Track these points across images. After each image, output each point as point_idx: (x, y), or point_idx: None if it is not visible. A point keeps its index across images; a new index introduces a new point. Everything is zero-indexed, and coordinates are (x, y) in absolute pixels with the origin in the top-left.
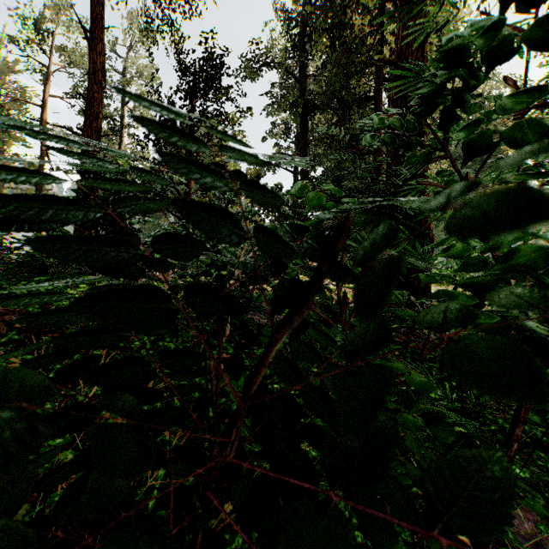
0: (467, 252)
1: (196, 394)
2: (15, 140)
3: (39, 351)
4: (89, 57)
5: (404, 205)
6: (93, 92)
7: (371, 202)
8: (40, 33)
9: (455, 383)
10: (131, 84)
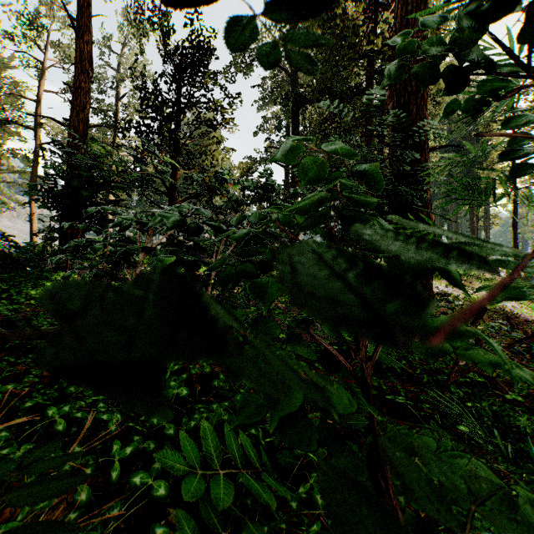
0: None
1: (151, 444)
2: (11, 134)
3: None
4: (76, 46)
5: None
6: (79, 81)
7: None
8: (34, 28)
9: (479, 405)
10: (125, 79)
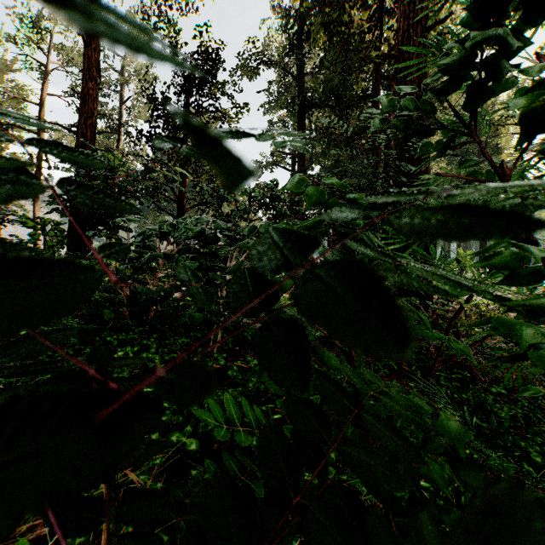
0: (515, 262)
1: (180, 417)
2: (13, 138)
3: (11, 363)
4: (84, 53)
5: (451, 199)
6: (87, 88)
7: (418, 192)
8: (38, 31)
9: (465, 396)
10: (129, 82)
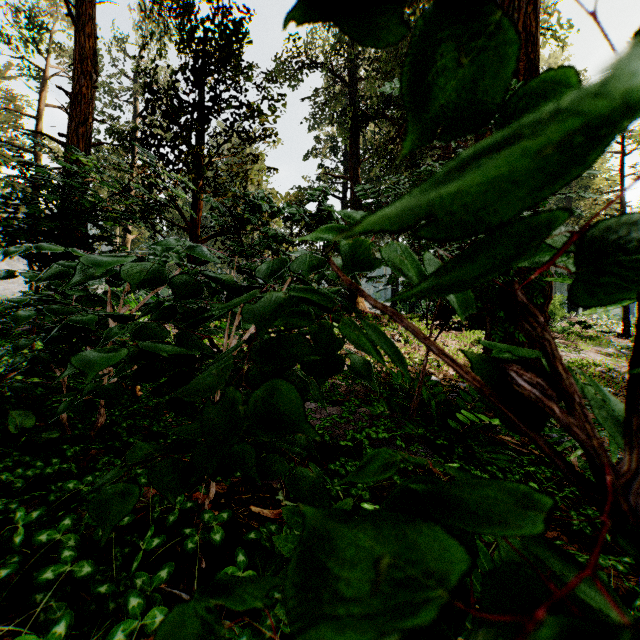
0: None
1: None
2: (7, 159)
3: None
4: (75, 41)
5: None
6: (80, 86)
7: None
8: (34, 28)
9: None
10: None
